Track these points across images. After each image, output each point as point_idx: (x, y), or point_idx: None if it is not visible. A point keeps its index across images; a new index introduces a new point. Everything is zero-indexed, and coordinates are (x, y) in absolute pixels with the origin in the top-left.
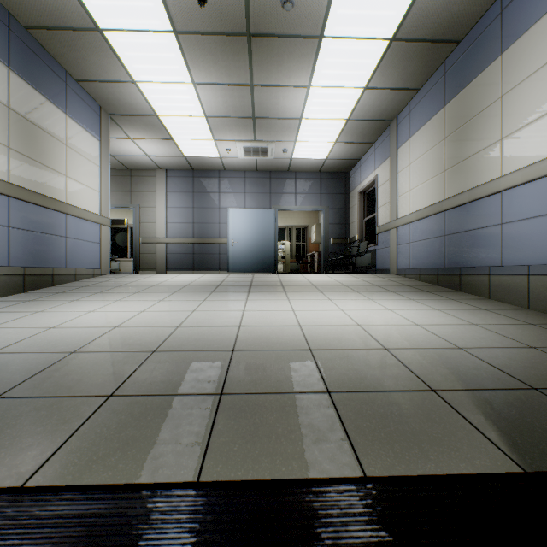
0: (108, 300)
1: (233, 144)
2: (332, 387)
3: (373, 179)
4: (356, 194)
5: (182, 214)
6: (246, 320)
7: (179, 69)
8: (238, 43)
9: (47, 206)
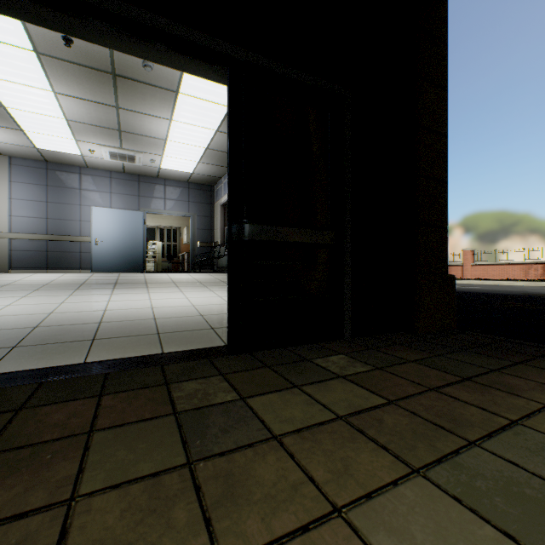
0: None
1: (98, 147)
2: (161, 332)
3: None
4: (219, 206)
5: (32, 207)
6: (111, 306)
7: (37, 78)
8: (104, 76)
9: None
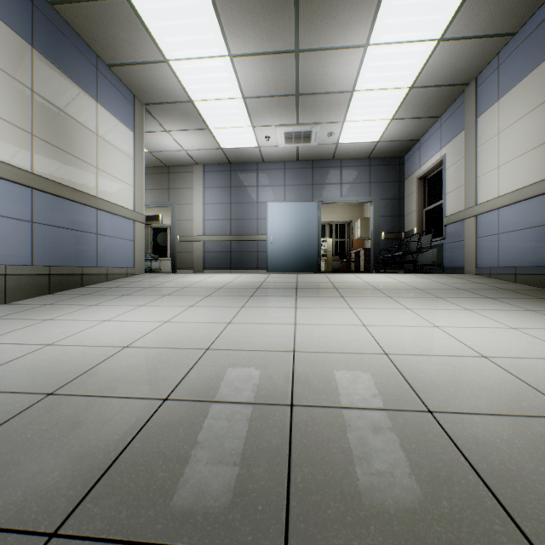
0: (130, 305)
1: (273, 131)
2: None
3: (438, 160)
4: (414, 181)
5: (219, 210)
6: (301, 340)
7: (213, 39)
8: None
9: (75, 200)
